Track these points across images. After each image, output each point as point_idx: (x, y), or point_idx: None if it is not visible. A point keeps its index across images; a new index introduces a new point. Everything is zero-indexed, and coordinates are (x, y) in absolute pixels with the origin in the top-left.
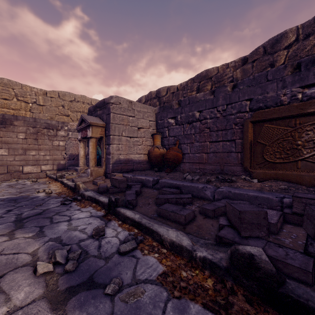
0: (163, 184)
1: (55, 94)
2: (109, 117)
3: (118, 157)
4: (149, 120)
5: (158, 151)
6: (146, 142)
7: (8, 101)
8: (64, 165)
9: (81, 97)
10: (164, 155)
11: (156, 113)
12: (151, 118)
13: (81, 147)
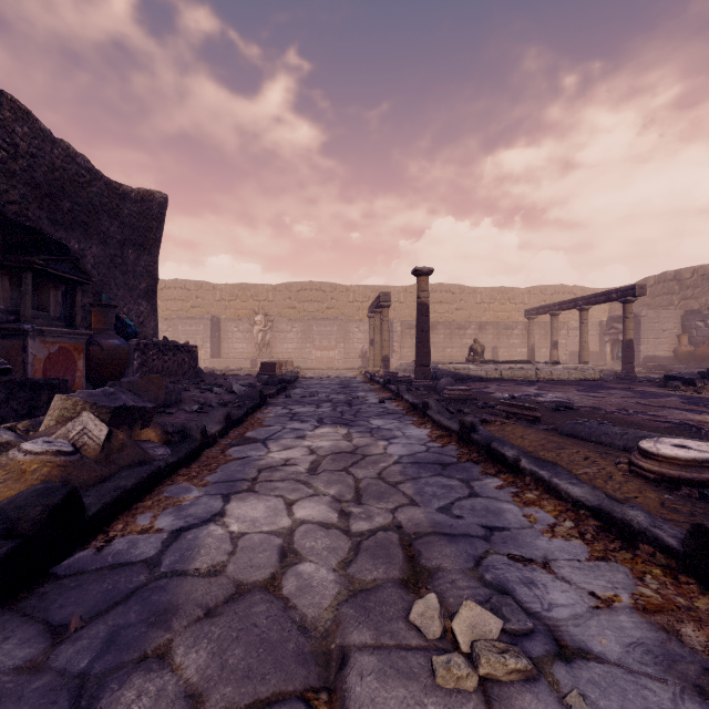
0: (693, 368)
1: (537, 291)
2: (638, 326)
3: (647, 354)
4: (674, 322)
5: (685, 349)
6: (670, 342)
7: (504, 306)
8: (565, 361)
9: (561, 288)
10: (691, 352)
11: (681, 316)
12: (675, 321)
13: (608, 347)
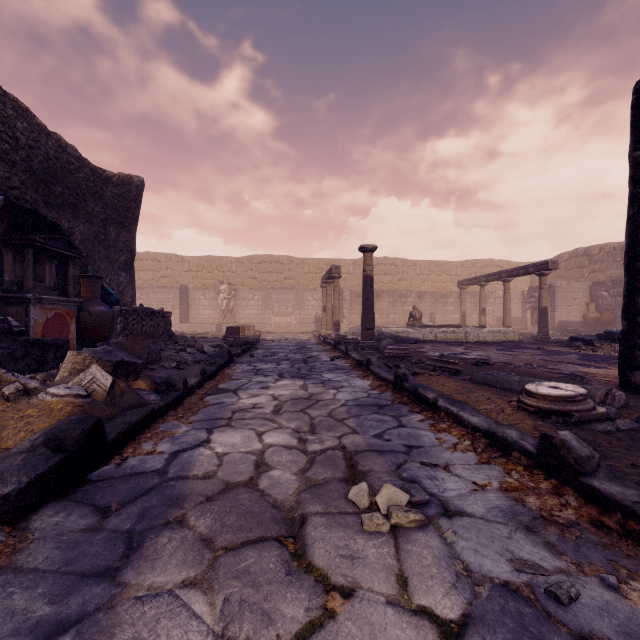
0: (598, 331)
1: (469, 264)
2: (554, 295)
3: (560, 319)
4: (583, 292)
5: (592, 315)
6: (580, 309)
7: (440, 277)
8: (492, 325)
9: (490, 262)
10: (597, 318)
11: (589, 286)
12: (585, 291)
13: (528, 313)
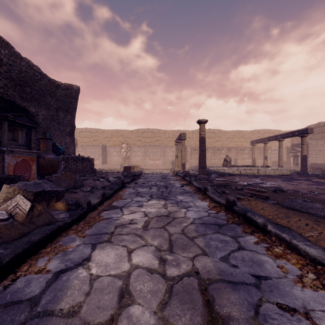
0: None
1: (256, 132)
2: (307, 148)
3: (311, 162)
4: None
5: None
6: (323, 156)
7: (240, 139)
8: (269, 165)
9: (267, 130)
10: None
11: None
12: None
13: (292, 159)
